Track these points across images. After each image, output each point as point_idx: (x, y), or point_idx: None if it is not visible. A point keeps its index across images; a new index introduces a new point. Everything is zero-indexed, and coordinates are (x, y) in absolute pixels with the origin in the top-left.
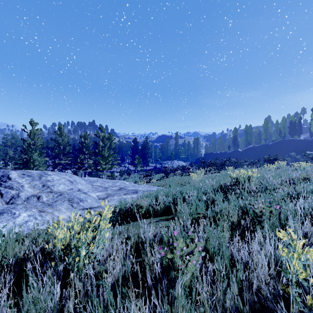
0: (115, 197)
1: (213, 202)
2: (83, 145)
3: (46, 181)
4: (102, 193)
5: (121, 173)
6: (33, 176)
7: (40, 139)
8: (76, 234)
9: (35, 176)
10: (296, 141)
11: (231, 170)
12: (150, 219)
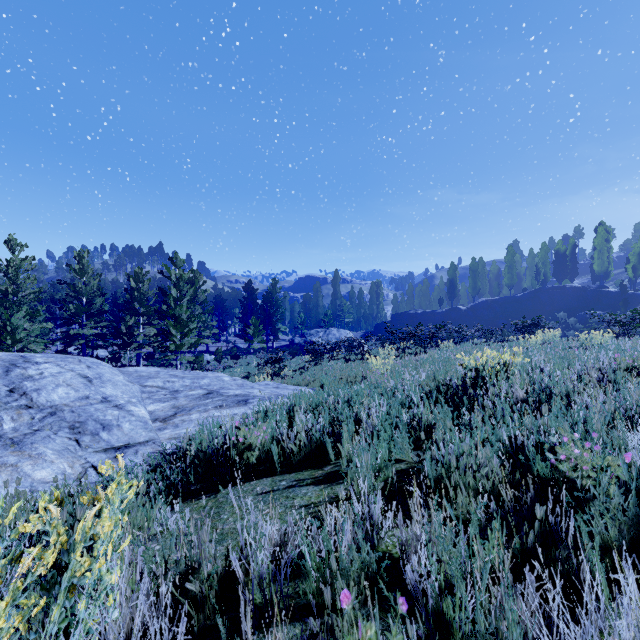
0: (194, 416)
1: (429, 430)
2: (135, 295)
3: (21, 380)
4: (165, 405)
5: (219, 356)
6: None
7: (32, 280)
8: None
9: None
10: (568, 290)
11: (449, 348)
12: (273, 479)
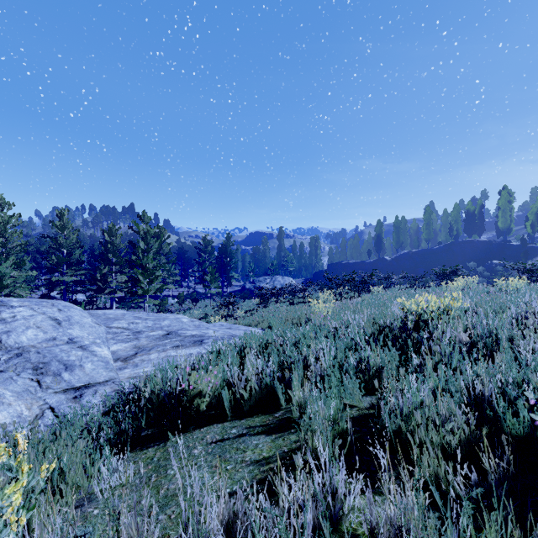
0: (153, 355)
1: (378, 374)
2: (108, 247)
3: None
4: (127, 345)
5: (181, 300)
6: None
7: (19, 234)
8: None
9: None
10: (477, 244)
11: (380, 293)
12: (224, 425)
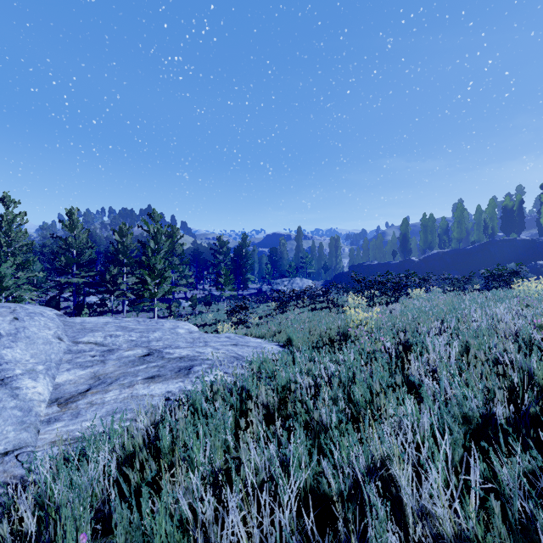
0: (110, 394)
1: None
2: (119, 248)
3: None
4: (83, 373)
5: (193, 303)
6: None
7: (24, 233)
8: None
9: None
10: (517, 243)
11: (421, 297)
12: None
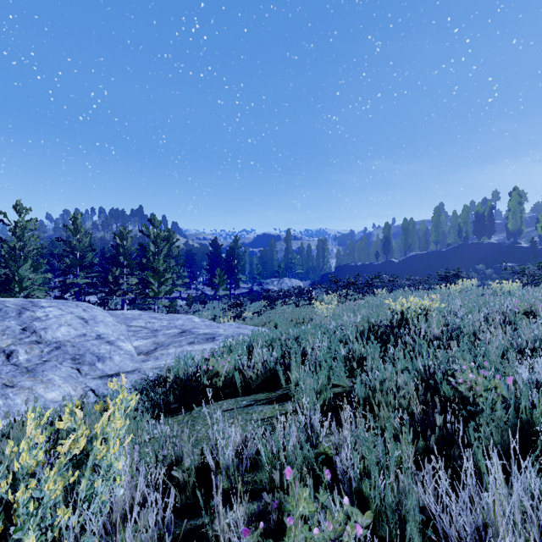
0: (171, 350)
1: (362, 361)
2: (120, 250)
3: (31, 320)
4: (147, 341)
5: (189, 302)
6: (5, 311)
7: (35, 238)
8: (25, 475)
9: (10, 310)
10: (486, 246)
11: (383, 295)
12: (236, 399)
